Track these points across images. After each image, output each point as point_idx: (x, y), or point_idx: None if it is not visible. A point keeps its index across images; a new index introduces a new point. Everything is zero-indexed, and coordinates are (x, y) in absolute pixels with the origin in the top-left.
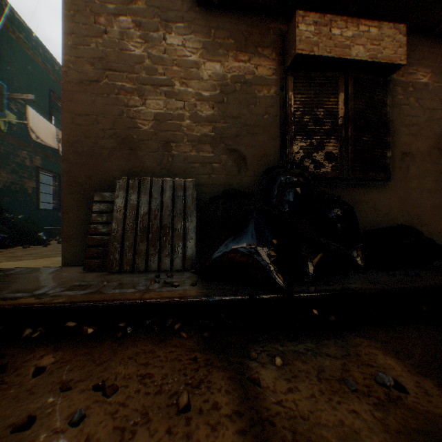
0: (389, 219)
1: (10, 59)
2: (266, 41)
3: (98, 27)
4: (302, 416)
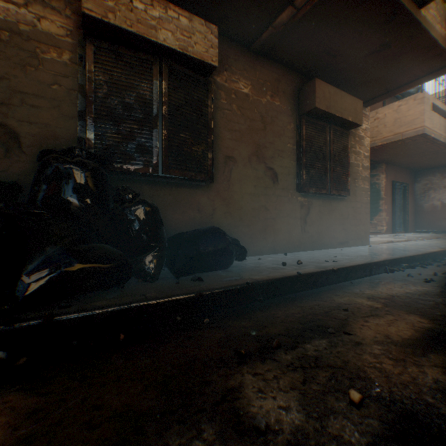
0: (214, 221)
1: None
2: None
3: None
4: None
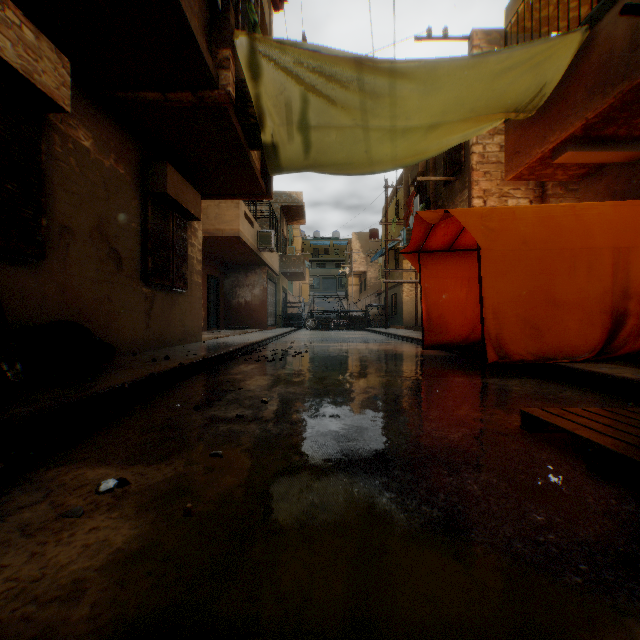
0: (47, 314)
1: None
2: None
3: None
4: (36, 579)
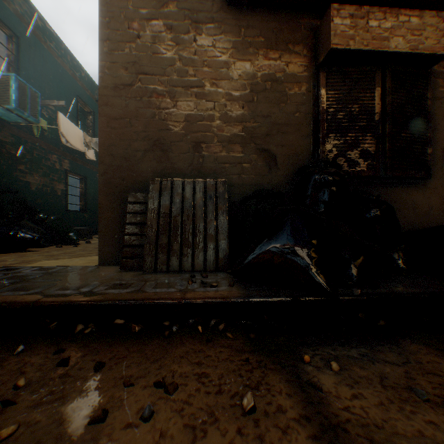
0: (428, 220)
1: (41, 67)
2: (297, 37)
3: (131, 33)
4: (375, 424)
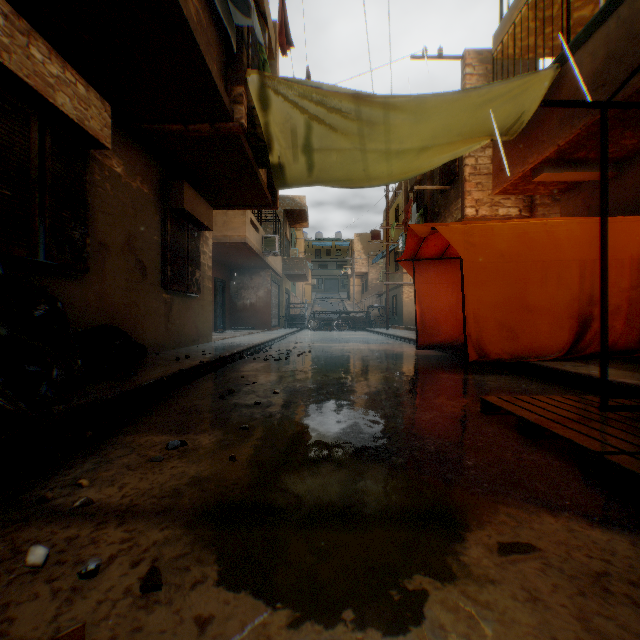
0: (89, 319)
1: None
2: None
3: None
4: (149, 489)
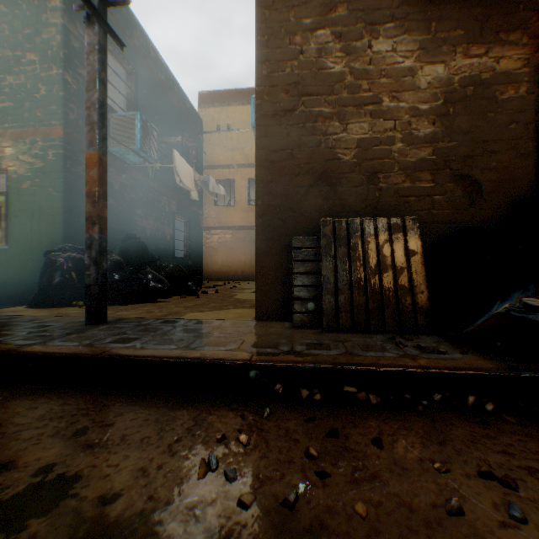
0: None
1: (153, 102)
2: (512, 22)
3: (293, 49)
4: None
